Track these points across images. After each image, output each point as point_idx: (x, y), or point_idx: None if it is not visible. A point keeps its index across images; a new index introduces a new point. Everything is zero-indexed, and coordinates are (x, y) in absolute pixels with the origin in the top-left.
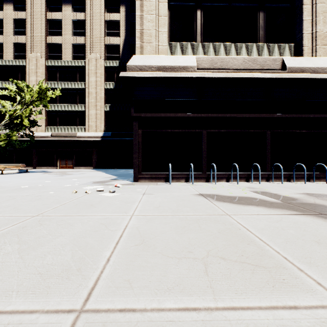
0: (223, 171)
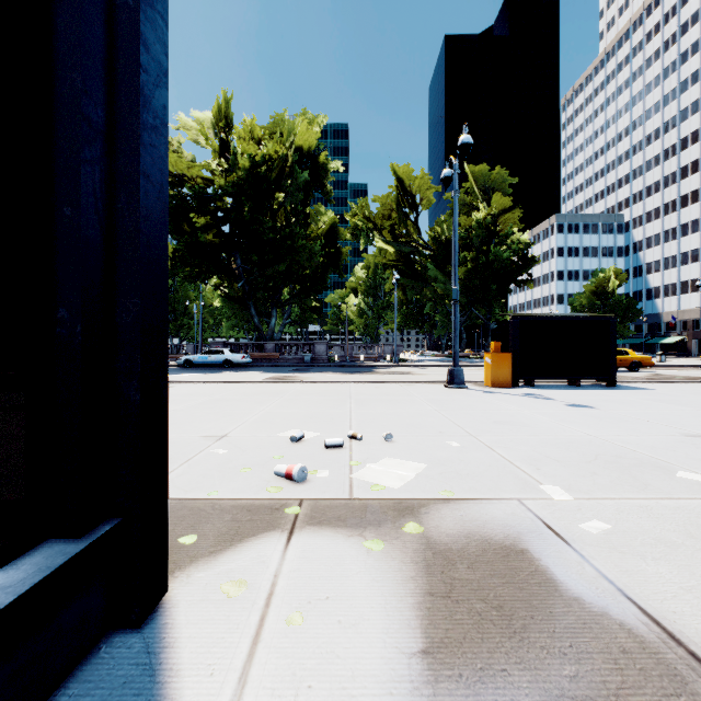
0: None
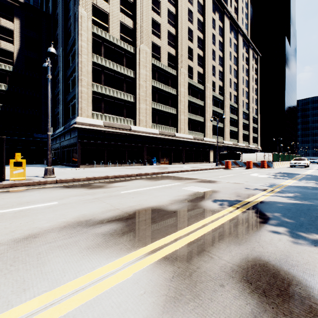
0: (112, 163)
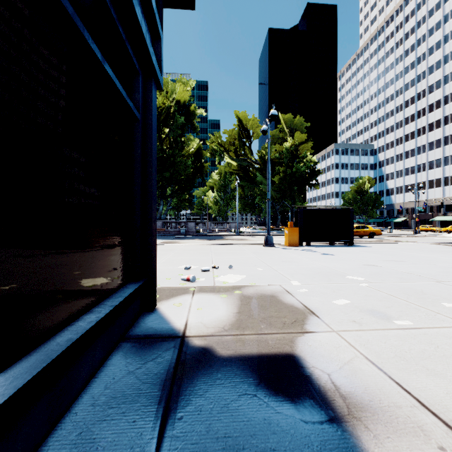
0: None
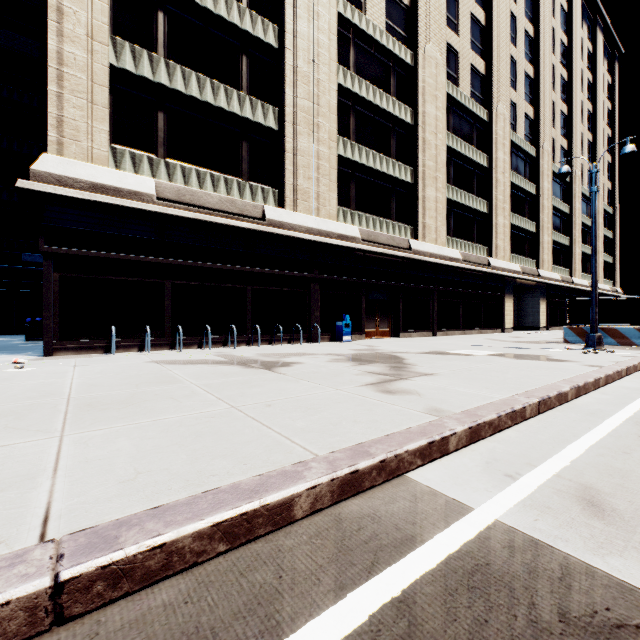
0: (194, 335)
